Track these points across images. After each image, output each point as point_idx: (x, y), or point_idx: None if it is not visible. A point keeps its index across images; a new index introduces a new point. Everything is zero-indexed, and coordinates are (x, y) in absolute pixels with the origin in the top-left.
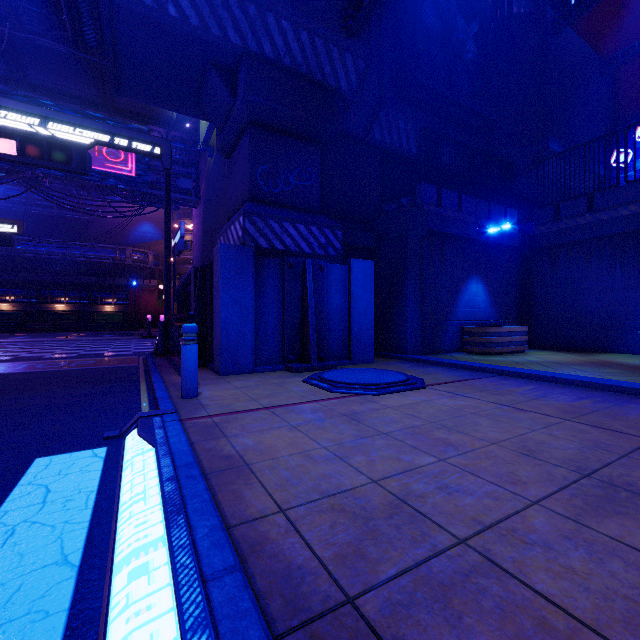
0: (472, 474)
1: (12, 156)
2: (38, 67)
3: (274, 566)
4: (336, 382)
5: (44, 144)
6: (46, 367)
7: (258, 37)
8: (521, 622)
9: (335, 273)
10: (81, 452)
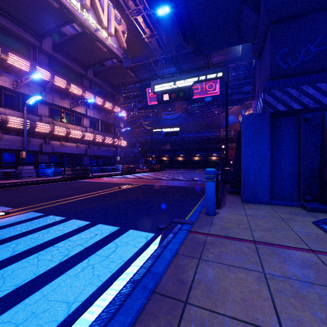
0: None
1: (167, 100)
2: (184, 63)
3: None
4: None
5: (176, 91)
6: (176, 184)
7: None
8: None
9: None
10: (144, 232)
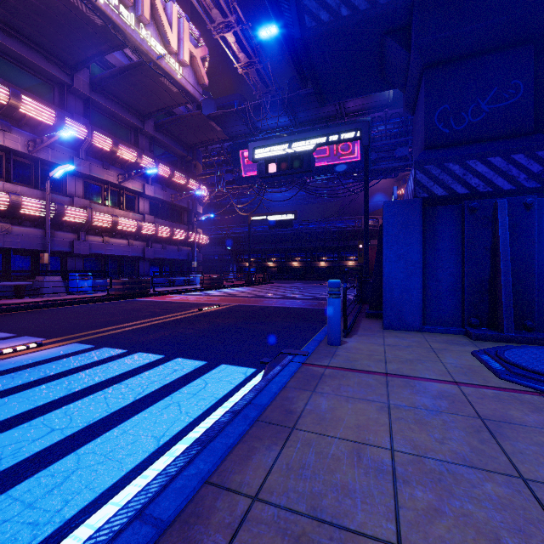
0: None
1: (274, 173)
2: (302, 110)
3: None
4: (515, 365)
5: (288, 159)
6: (289, 304)
7: None
8: None
9: None
10: (242, 368)
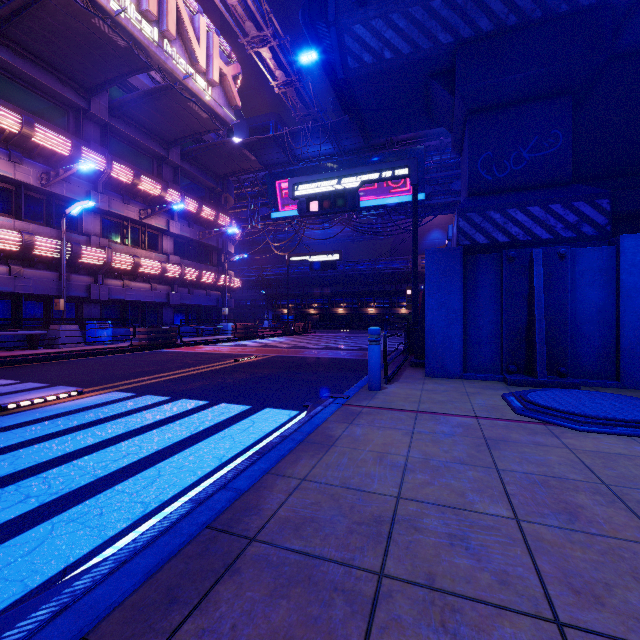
0: (527, 550)
1: (316, 212)
2: (348, 137)
3: (253, 501)
4: (532, 403)
5: (332, 197)
6: (332, 355)
7: (471, 20)
8: (311, 638)
9: (589, 259)
10: (286, 410)
